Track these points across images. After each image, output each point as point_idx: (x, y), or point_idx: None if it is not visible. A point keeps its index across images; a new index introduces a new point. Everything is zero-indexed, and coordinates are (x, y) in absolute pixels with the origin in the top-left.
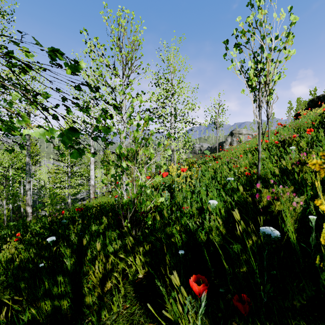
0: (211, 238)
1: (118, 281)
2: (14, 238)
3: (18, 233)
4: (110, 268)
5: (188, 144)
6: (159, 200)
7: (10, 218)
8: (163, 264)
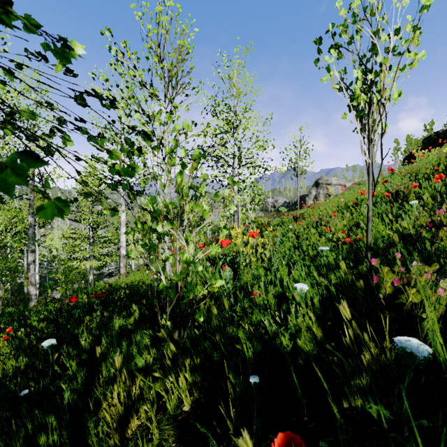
0: (299, 345)
1: (149, 417)
2: (3, 336)
3: (8, 329)
4: (139, 393)
5: (258, 198)
6: (216, 285)
7: (8, 301)
8: (222, 387)
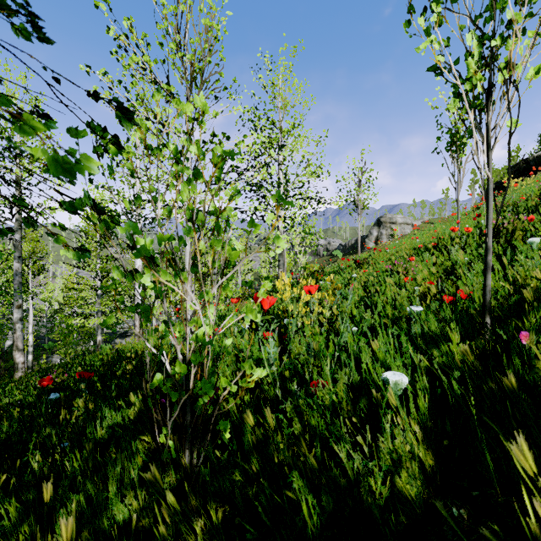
0: (399, 489)
1: None
2: None
3: None
4: None
5: (310, 239)
6: (252, 378)
7: None
8: None
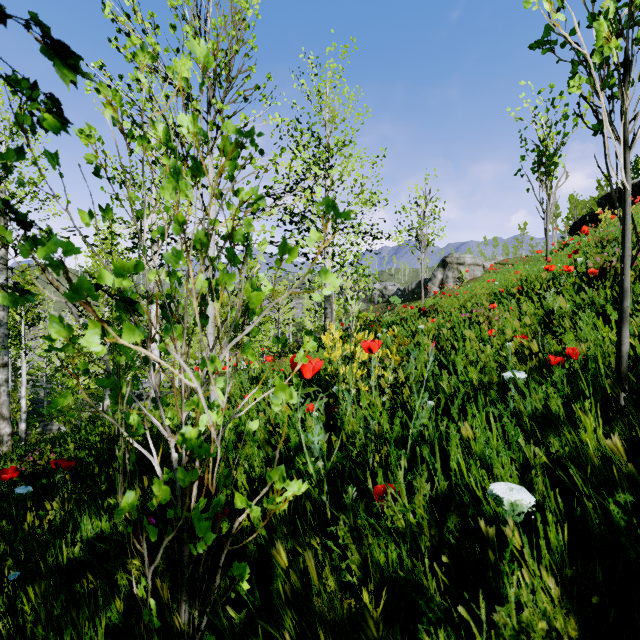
0: None
1: None
2: None
3: None
4: None
5: (364, 281)
6: (283, 497)
7: None
8: None
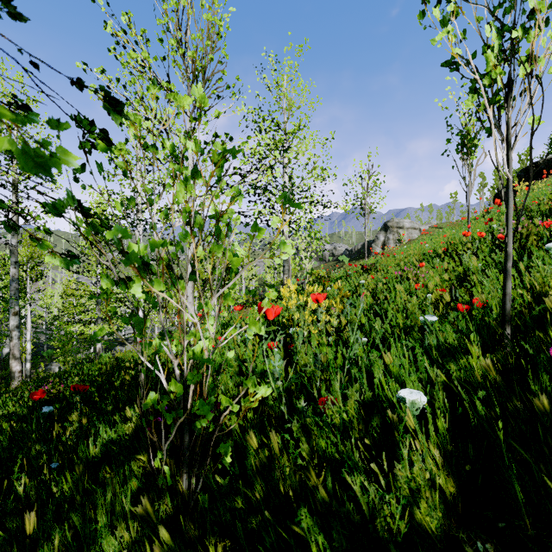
0: (419, 521)
1: None
2: None
3: None
4: None
5: (316, 244)
6: (255, 397)
7: None
8: None
